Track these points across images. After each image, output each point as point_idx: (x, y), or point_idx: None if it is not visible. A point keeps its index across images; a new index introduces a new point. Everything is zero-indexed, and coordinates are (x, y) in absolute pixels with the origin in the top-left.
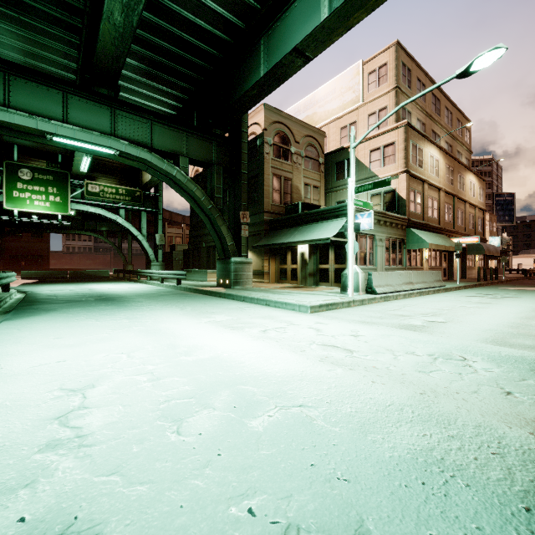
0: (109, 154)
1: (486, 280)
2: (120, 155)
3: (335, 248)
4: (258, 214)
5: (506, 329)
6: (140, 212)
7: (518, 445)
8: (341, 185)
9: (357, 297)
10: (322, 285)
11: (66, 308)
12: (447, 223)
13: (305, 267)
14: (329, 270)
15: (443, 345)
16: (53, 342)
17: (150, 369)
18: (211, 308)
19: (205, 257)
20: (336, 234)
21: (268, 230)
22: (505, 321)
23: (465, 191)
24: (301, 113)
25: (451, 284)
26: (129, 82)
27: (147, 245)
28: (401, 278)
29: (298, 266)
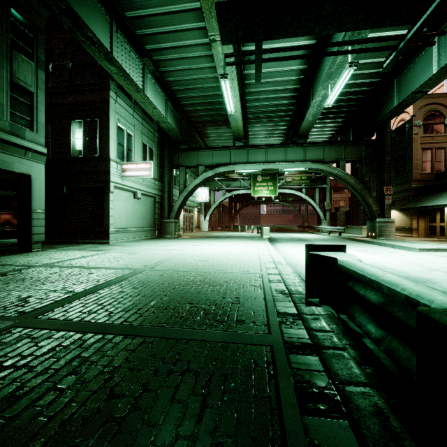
0: (303, 169)
1: None
2: (308, 169)
3: None
4: (406, 183)
5: None
6: (314, 189)
7: (414, 268)
8: None
9: None
10: None
11: (290, 242)
12: None
13: None
14: None
15: None
16: (296, 248)
17: None
18: (354, 246)
19: (362, 217)
20: None
21: (416, 195)
22: None
23: None
24: None
25: None
26: None
27: (319, 209)
28: None
29: (445, 224)
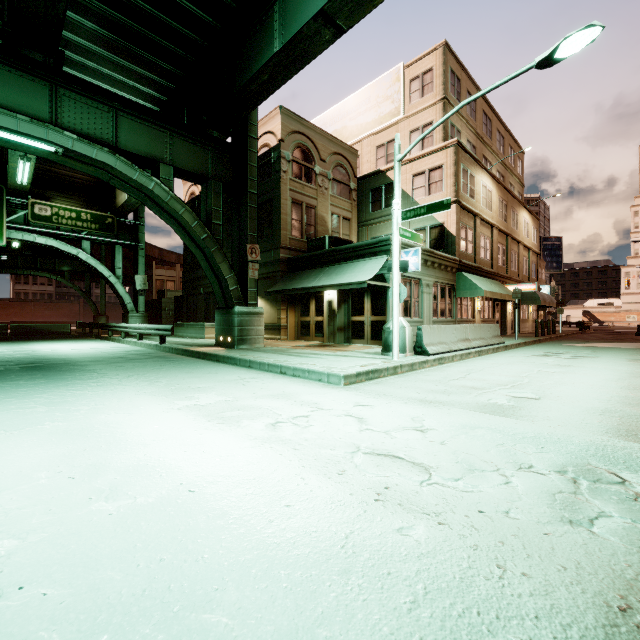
0: (49, 152)
1: (544, 335)
2: (66, 155)
3: (372, 295)
4: (273, 250)
5: (628, 409)
6: (113, 246)
7: None
8: (377, 218)
9: (404, 359)
10: (355, 343)
11: None
12: (500, 267)
13: (334, 320)
14: (365, 323)
15: (566, 446)
16: None
17: (1, 552)
18: (197, 381)
19: (203, 307)
20: (373, 277)
21: (286, 271)
22: (613, 394)
23: (518, 230)
24: (327, 126)
25: (509, 340)
26: (87, 56)
27: (123, 290)
28: (456, 334)
29: (325, 318)
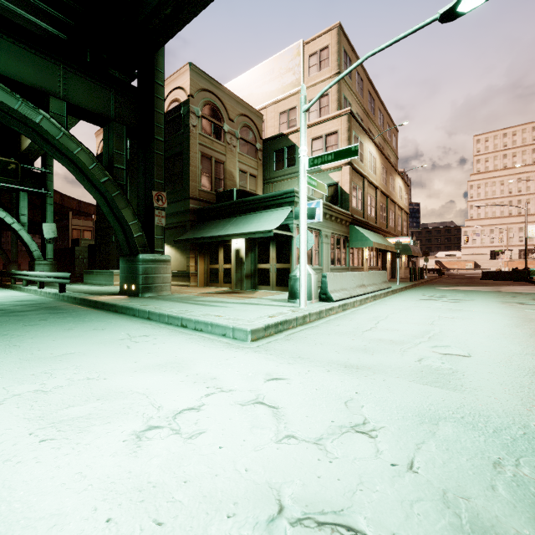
0: None
1: (416, 280)
2: None
3: (277, 244)
4: (182, 201)
5: None
6: (18, 192)
7: None
8: (280, 176)
9: (311, 307)
10: (261, 289)
11: None
12: (382, 223)
13: (241, 267)
14: (270, 270)
15: None
16: None
17: None
18: (68, 344)
19: (115, 255)
20: (278, 227)
21: (195, 221)
22: (534, 346)
23: (395, 193)
24: (236, 93)
25: (393, 285)
26: None
27: (28, 237)
28: (355, 280)
29: (233, 265)
